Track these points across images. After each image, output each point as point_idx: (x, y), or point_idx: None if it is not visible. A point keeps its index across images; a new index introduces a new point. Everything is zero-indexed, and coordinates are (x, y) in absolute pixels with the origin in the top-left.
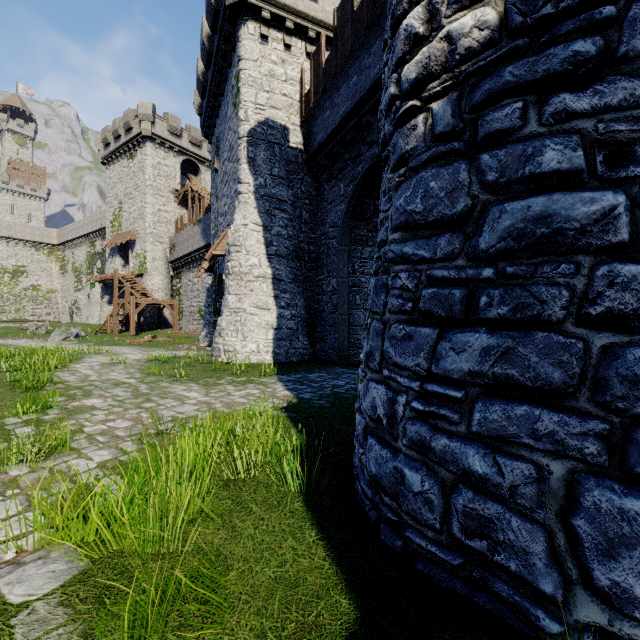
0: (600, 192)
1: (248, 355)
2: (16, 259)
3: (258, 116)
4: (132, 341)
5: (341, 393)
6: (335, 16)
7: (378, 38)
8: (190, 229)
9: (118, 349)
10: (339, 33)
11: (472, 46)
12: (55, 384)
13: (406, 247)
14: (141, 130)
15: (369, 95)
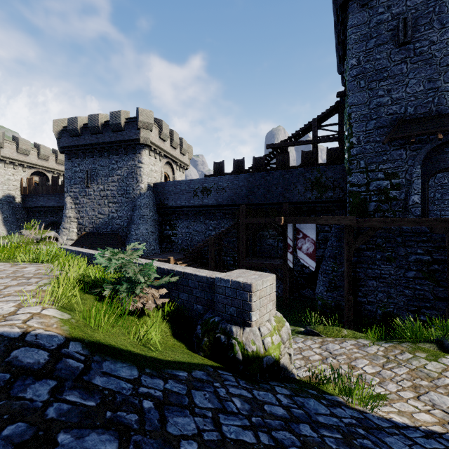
0: None
1: None
2: None
3: (3, 194)
4: None
5: None
6: (39, 179)
7: (54, 196)
8: None
9: None
10: (41, 184)
11: None
12: None
13: None
14: None
15: (51, 207)
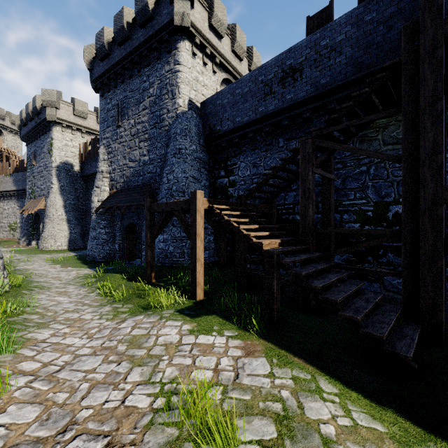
0: (103, 230)
1: (57, 247)
2: None
3: (61, 160)
4: None
5: None
6: (91, 141)
7: None
8: (2, 177)
9: None
10: (93, 147)
11: (97, 213)
12: None
13: (91, 231)
14: None
15: None
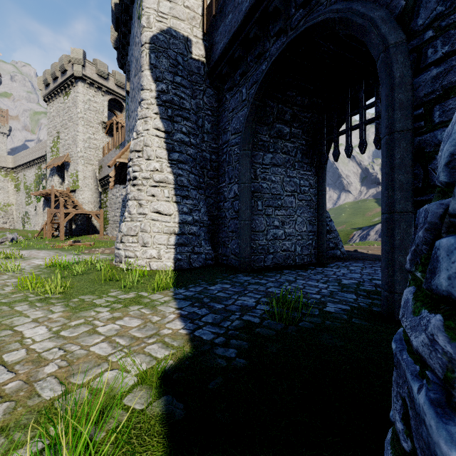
0: None
1: (148, 261)
2: None
3: (160, 24)
4: (56, 245)
5: (255, 325)
6: None
7: None
8: (113, 152)
9: (35, 253)
10: None
11: None
12: None
13: None
14: (73, 71)
15: None
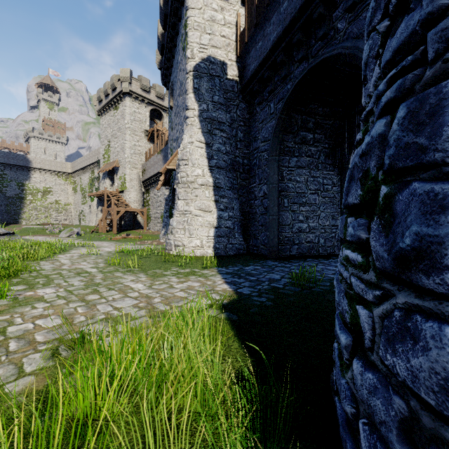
0: None
1: (193, 249)
2: (45, 183)
3: (202, 54)
4: (112, 238)
5: (279, 288)
6: None
7: None
8: (155, 157)
9: (100, 243)
10: None
11: None
12: (31, 272)
13: None
14: (122, 88)
15: (300, 13)
